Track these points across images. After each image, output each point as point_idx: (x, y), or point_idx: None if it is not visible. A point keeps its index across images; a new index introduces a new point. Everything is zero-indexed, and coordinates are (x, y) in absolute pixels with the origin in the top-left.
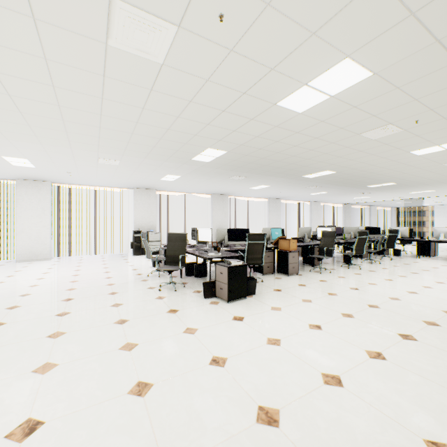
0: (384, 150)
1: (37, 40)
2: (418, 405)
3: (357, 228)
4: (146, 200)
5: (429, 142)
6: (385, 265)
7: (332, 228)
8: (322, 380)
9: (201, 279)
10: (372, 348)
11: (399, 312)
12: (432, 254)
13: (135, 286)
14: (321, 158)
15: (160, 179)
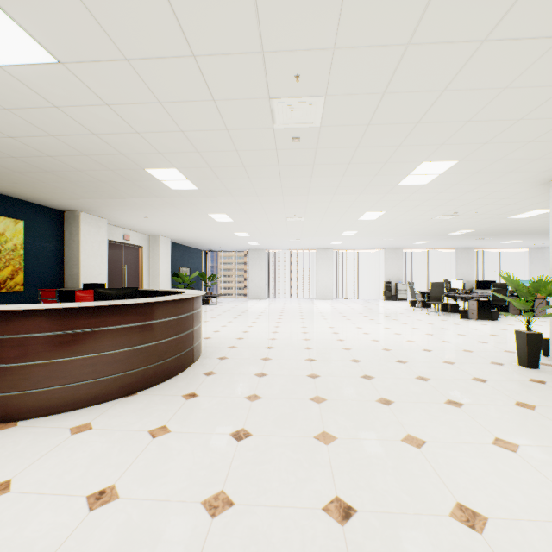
0: None
1: (407, 221)
2: None
3: None
4: (394, 257)
5: None
6: None
7: None
8: None
9: (454, 313)
10: None
11: None
12: None
13: (409, 312)
14: None
15: (413, 243)
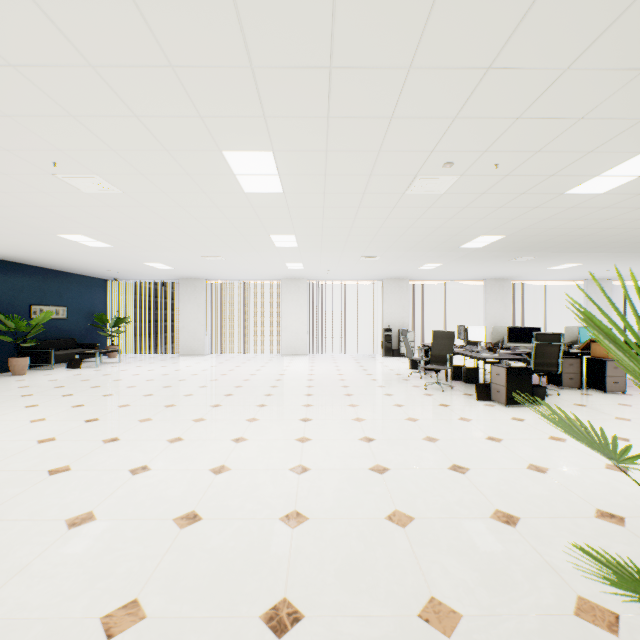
0: None
1: (359, 201)
2: None
3: None
4: (396, 292)
5: None
6: None
7: None
8: (603, 466)
9: (471, 385)
10: None
11: None
12: None
13: (398, 383)
14: None
15: (416, 268)
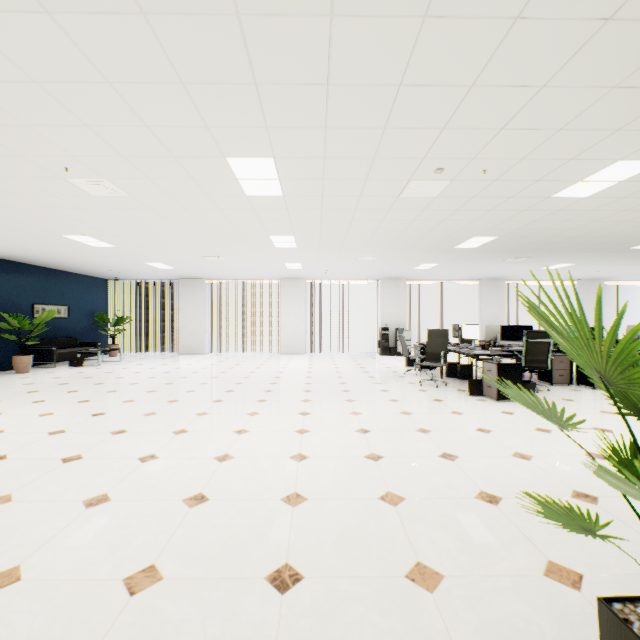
0: None
1: (356, 203)
2: None
3: None
4: (393, 292)
5: None
6: None
7: None
8: (584, 454)
9: (465, 382)
10: None
11: None
12: None
13: (394, 380)
14: None
15: (413, 268)
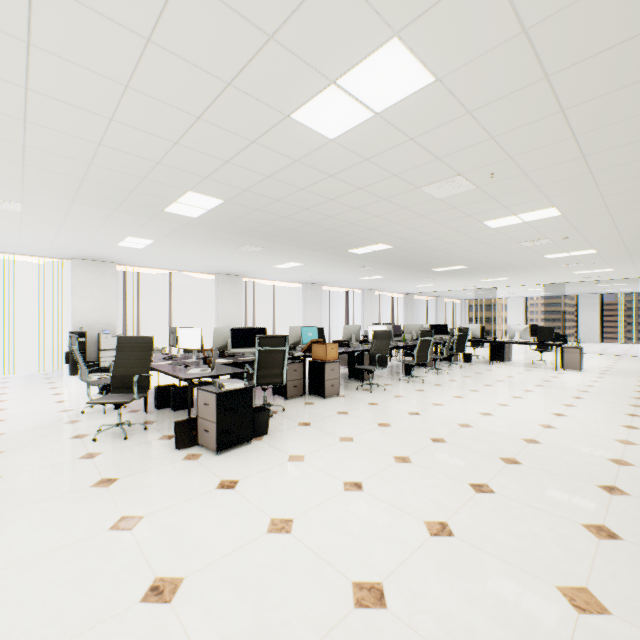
0: (452, 217)
1: None
2: (499, 623)
3: (421, 325)
4: (96, 279)
5: (506, 209)
6: (453, 375)
7: (388, 326)
8: (352, 599)
9: (182, 413)
10: (434, 516)
11: (470, 447)
12: (507, 359)
13: (46, 434)
14: (371, 224)
15: (117, 243)
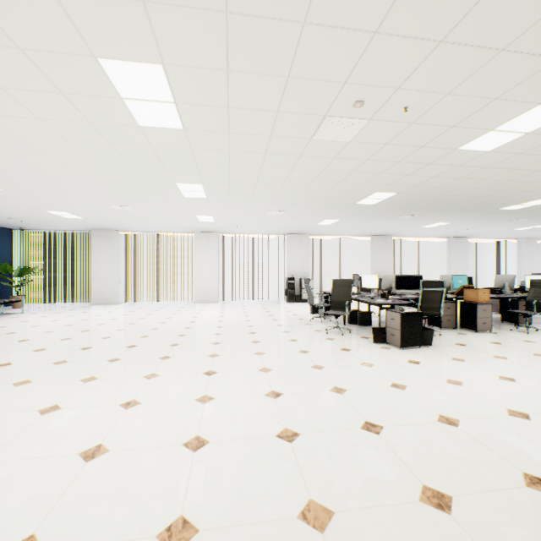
0: None
1: (266, 145)
2: None
3: None
4: (299, 245)
5: None
6: None
7: None
8: (506, 412)
9: (366, 328)
10: None
11: None
12: None
13: (301, 328)
14: (526, 188)
15: (316, 223)
